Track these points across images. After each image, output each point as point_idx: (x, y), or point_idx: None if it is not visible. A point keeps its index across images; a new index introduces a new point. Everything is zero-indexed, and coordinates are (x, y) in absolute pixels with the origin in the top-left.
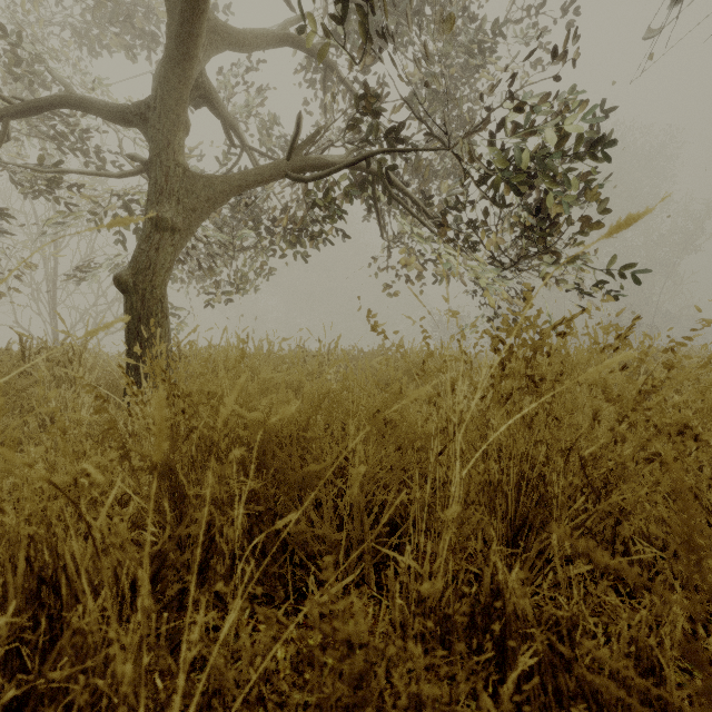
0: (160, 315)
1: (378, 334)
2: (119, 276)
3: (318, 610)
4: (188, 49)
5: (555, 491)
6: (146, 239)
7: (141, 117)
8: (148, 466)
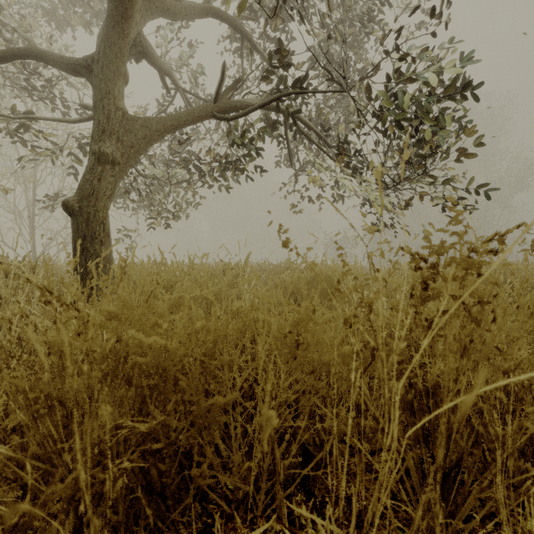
0: (102, 234)
1: (290, 250)
2: (66, 201)
3: None
4: (124, 9)
5: (498, 433)
6: (90, 171)
7: (88, 69)
8: (30, 400)
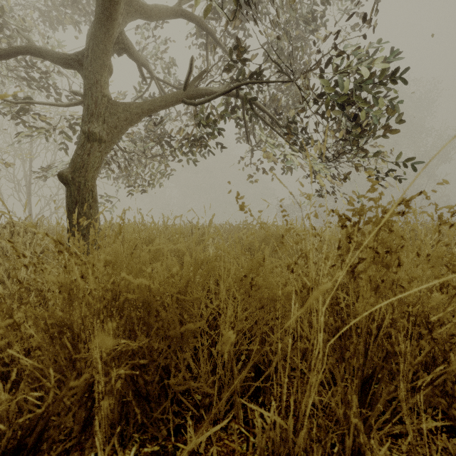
0: (91, 200)
1: (245, 212)
2: (61, 173)
3: (194, 449)
4: (110, 13)
5: (401, 350)
6: (81, 147)
7: (79, 63)
8: (47, 326)
